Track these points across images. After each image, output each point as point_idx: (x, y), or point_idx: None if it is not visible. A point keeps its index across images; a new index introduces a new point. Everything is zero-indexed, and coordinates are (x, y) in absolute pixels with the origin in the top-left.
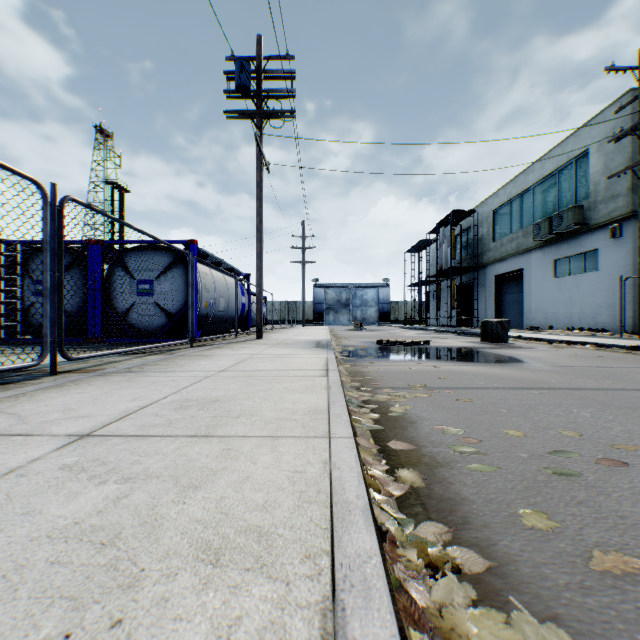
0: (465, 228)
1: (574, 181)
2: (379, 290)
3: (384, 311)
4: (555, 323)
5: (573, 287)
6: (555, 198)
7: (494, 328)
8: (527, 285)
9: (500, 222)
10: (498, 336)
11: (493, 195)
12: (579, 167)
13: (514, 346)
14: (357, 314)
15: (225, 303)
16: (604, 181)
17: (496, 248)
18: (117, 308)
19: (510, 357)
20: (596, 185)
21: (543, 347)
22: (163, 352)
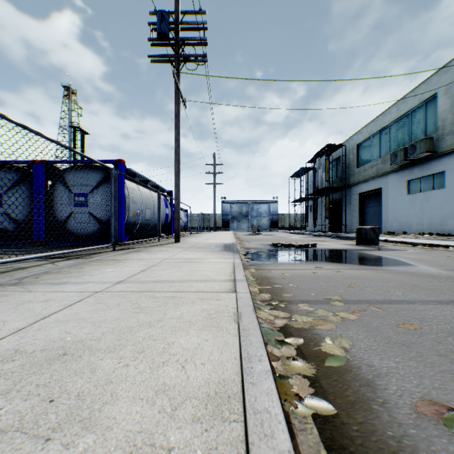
0: (335, 158)
1: (424, 119)
2: (270, 205)
3: (274, 220)
4: (408, 229)
5: (423, 201)
6: (408, 133)
7: (367, 233)
8: (385, 200)
9: (363, 153)
10: (371, 240)
11: (357, 133)
12: (428, 108)
13: (387, 248)
14: (254, 222)
15: (151, 213)
16: (450, 117)
17: (360, 172)
18: (58, 217)
19: (395, 259)
20: (443, 121)
21: (412, 249)
22: (83, 256)
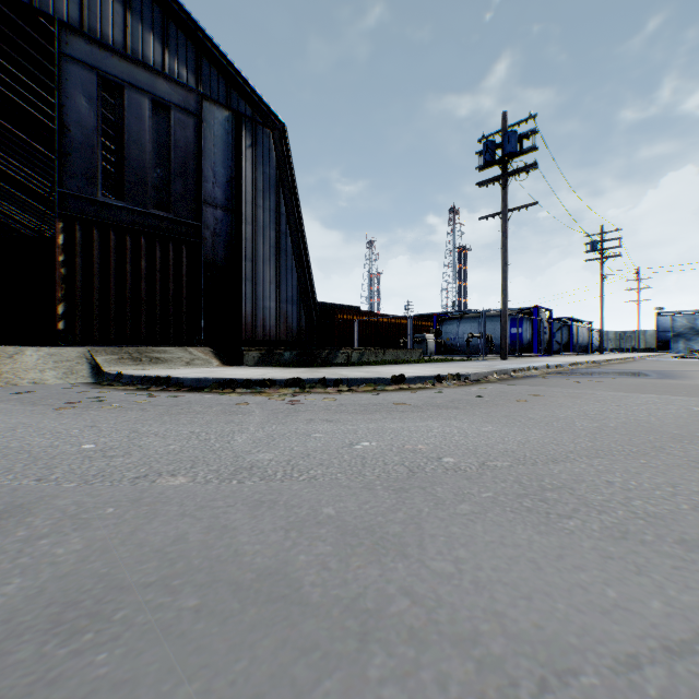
0: None
1: None
2: None
3: None
4: None
5: None
6: None
7: None
8: None
9: None
10: None
11: None
12: None
13: None
14: None
15: (581, 339)
16: None
17: None
18: None
19: None
20: None
21: None
22: None
